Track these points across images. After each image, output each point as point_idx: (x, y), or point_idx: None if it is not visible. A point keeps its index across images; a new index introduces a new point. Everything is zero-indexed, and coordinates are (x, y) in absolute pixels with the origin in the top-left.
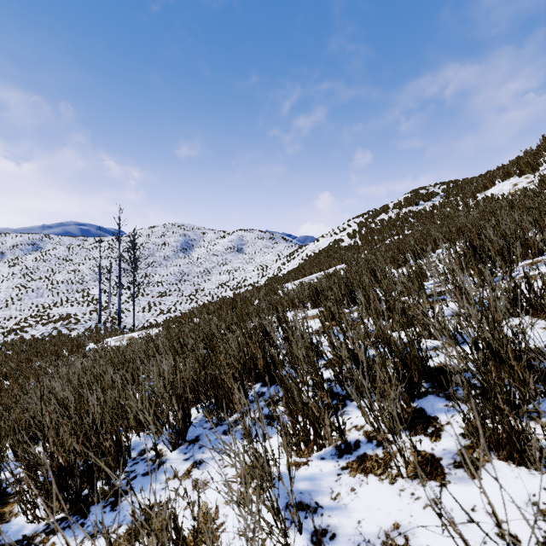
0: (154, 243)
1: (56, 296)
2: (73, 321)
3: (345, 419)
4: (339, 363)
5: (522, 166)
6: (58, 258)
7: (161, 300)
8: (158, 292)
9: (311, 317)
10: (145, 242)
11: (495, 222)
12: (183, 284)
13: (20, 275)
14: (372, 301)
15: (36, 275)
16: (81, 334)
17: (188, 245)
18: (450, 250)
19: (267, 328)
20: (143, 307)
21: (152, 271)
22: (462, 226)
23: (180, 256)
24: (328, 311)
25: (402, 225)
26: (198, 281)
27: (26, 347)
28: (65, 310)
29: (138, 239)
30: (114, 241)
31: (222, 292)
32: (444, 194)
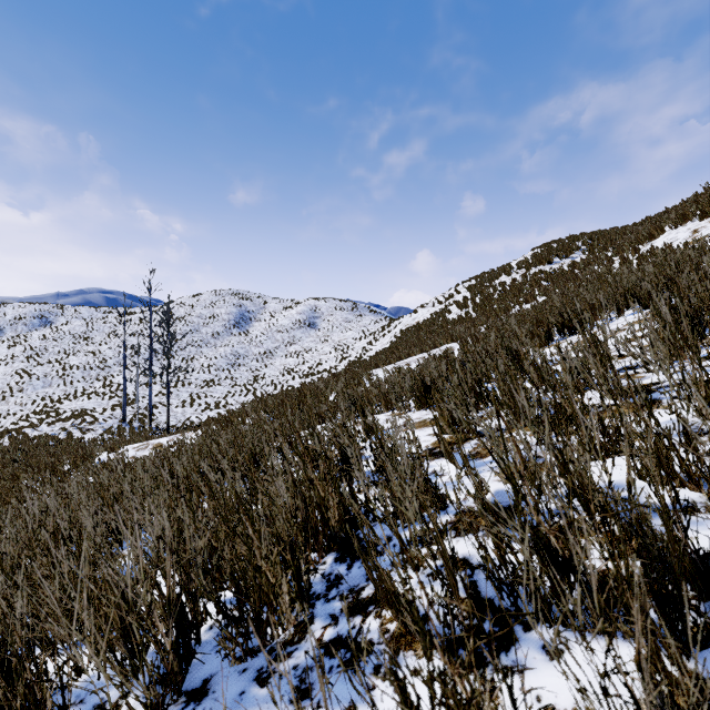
0: (200, 316)
1: (69, 385)
2: (89, 419)
3: (519, 682)
4: (501, 547)
5: (705, 206)
6: (73, 335)
7: (208, 391)
8: (203, 380)
9: (417, 425)
10: (188, 315)
11: (703, 275)
12: (237, 370)
13: (23, 357)
14: (544, 407)
15: (43, 358)
16: (98, 438)
17: (245, 318)
18: (653, 316)
19: (347, 448)
20: (183, 400)
21: (196, 353)
22: (635, 286)
23: (233, 333)
24: (446, 417)
25: (531, 290)
26: (257, 366)
27: (22, 456)
28: (79, 404)
29: (179, 310)
30: (147, 314)
31: (288, 380)
32: (587, 248)
